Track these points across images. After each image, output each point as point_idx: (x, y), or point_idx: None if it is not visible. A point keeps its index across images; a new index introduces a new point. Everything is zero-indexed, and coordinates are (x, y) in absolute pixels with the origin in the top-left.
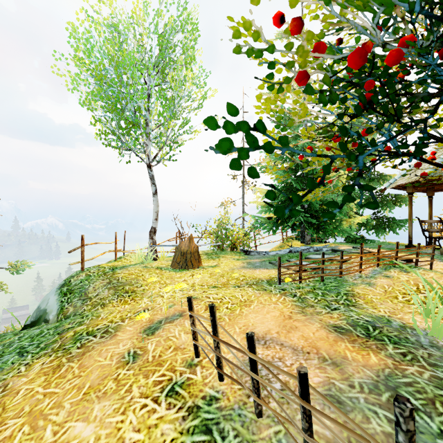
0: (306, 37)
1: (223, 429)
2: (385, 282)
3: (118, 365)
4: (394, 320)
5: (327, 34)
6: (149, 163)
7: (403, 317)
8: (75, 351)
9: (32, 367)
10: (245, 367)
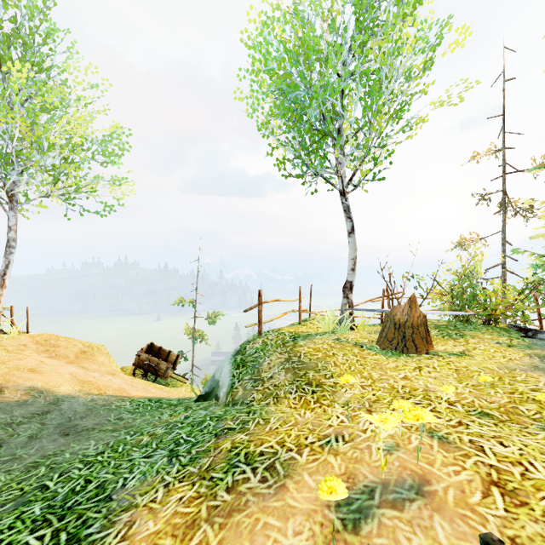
0: None
1: None
2: None
3: None
4: None
5: None
6: (343, 187)
7: None
8: (221, 494)
9: (167, 499)
10: None
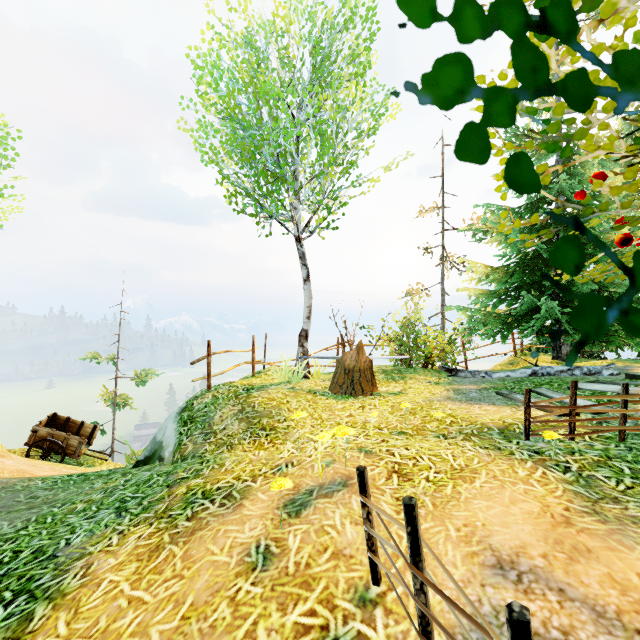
0: None
1: None
2: None
3: (239, 568)
4: None
5: None
6: (299, 234)
7: None
8: (182, 523)
9: (125, 541)
10: None
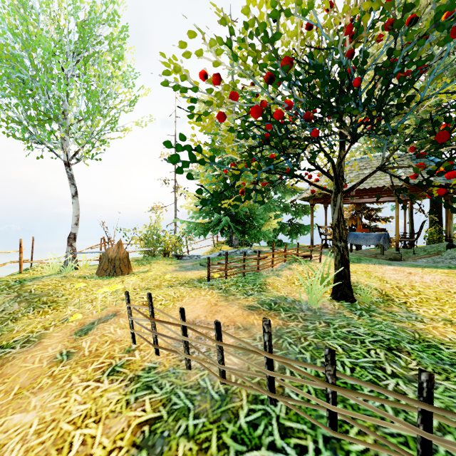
0: (224, 87)
1: (161, 384)
2: (288, 273)
3: (51, 365)
4: (289, 297)
5: (244, 76)
6: (68, 160)
7: (295, 295)
8: None
9: None
10: (178, 335)
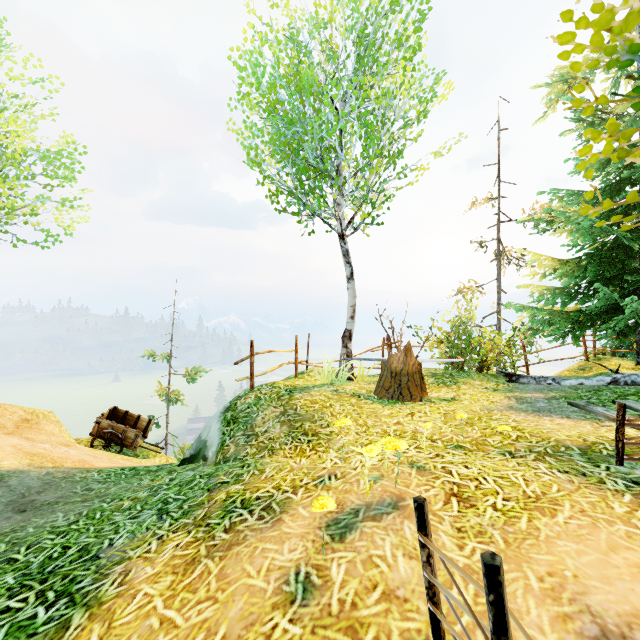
0: None
1: None
2: None
3: (276, 598)
4: None
5: None
6: (342, 231)
7: None
8: (219, 535)
9: (163, 548)
10: None
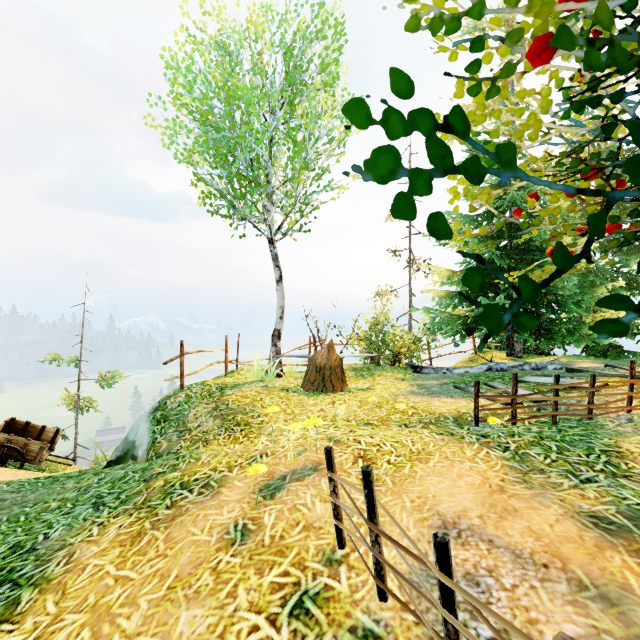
0: None
1: None
2: None
3: (219, 544)
4: None
5: None
6: (271, 236)
7: None
8: (162, 512)
9: (106, 530)
10: (430, 594)
